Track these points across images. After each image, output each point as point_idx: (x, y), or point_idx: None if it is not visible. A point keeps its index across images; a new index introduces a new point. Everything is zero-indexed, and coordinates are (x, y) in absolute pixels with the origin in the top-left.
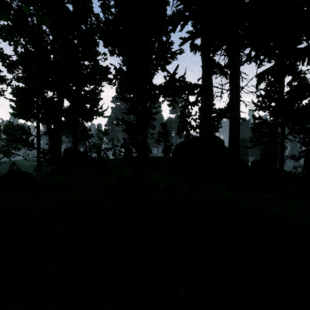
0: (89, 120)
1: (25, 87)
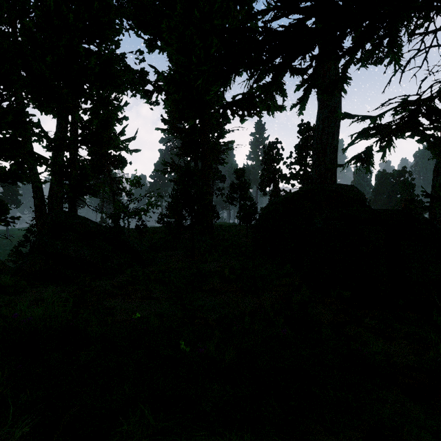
0: (119, 166)
1: None
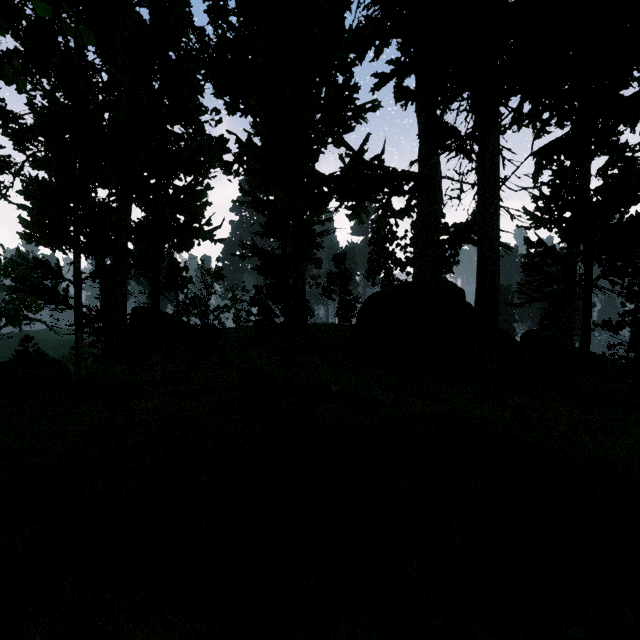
0: (184, 248)
1: (51, 179)
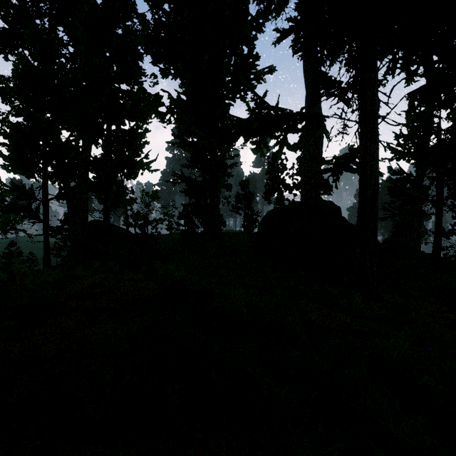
0: (131, 176)
1: (24, 123)
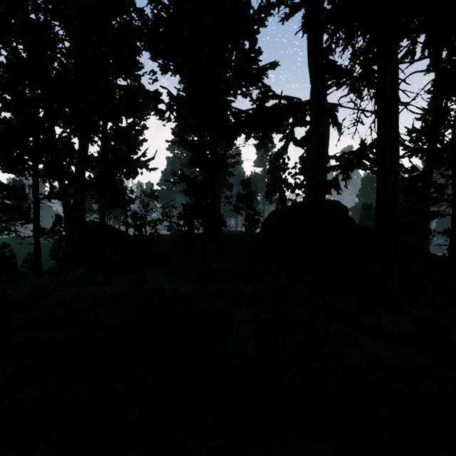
0: (131, 176)
1: (11, 118)
